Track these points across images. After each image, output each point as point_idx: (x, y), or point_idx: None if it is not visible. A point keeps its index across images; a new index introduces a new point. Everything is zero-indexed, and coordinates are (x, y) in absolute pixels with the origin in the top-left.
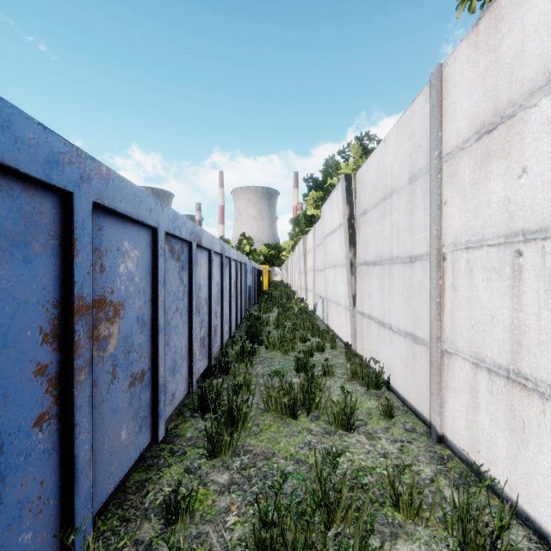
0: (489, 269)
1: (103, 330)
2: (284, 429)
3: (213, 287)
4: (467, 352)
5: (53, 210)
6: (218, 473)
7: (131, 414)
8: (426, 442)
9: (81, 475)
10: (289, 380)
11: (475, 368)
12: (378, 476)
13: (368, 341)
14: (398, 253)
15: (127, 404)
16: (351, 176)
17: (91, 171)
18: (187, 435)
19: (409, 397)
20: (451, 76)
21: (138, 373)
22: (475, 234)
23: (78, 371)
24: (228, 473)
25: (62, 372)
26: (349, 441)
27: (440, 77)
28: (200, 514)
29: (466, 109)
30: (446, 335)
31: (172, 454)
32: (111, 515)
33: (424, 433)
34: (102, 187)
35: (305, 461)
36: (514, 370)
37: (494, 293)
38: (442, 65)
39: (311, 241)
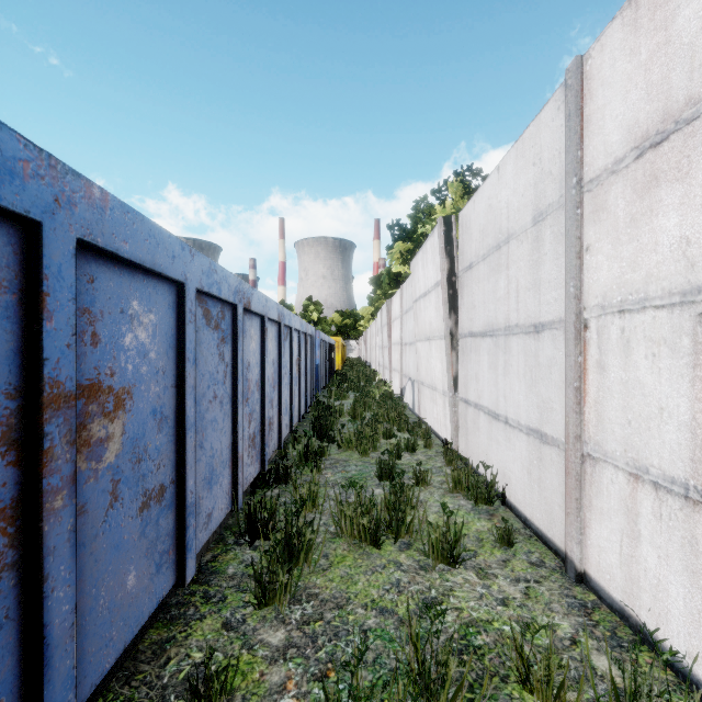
0: (656, 341)
1: (97, 430)
2: (363, 562)
3: (267, 366)
4: (620, 458)
5: (8, 248)
6: (269, 630)
7: (143, 549)
8: (561, 582)
9: (56, 652)
10: (370, 492)
11: (634, 482)
12: (496, 634)
13: (475, 438)
14: (517, 320)
15: (137, 535)
16: (452, 219)
17: (74, 193)
18: (228, 571)
19: (533, 516)
20: (597, 71)
21: (154, 489)
22: (634, 291)
23: (51, 495)
24: (284, 629)
25: (24, 497)
26: (453, 580)
27: (580, 74)
28: (241, 695)
29: (619, 116)
30: (589, 433)
31: (206, 599)
32: (113, 696)
33: (557, 568)
34: (92, 218)
35: (392, 610)
36: (696, 487)
37: (664, 375)
38: (583, 58)
39: (397, 306)
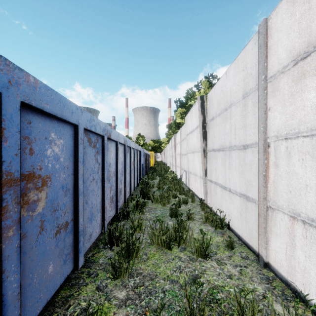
0: (304, 153)
1: (32, 196)
2: (163, 257)
3: (118, 164)
4: (286, 208)
5: None
6: (118, 291)
7: (57, 253)
8: (256, 267)
9: (9, 308)
10: (166, 223)
11: (293, 220)
12: (227, 293)
13: (215, 198)
14: (235, 143)
15: (54, 246)
16: (204, 97)
17: (19, 79)
18: (99, 261)
19: (243, 235)
20: (274, 25)
21: (62, 224)
22: (293, 129)
23: (6, 229)
24: (125, 290)
25: None
26: (205, 266)
27: (266, 26)
28: None
29: (285, 45)
30: (270, 196)
31: (89, 275)
32: None
33: (254, 260)
34: (29, 91)
35: (177, 281)
36: None
37: (308, 169)
38: (267, 19)
39: (178, 137)
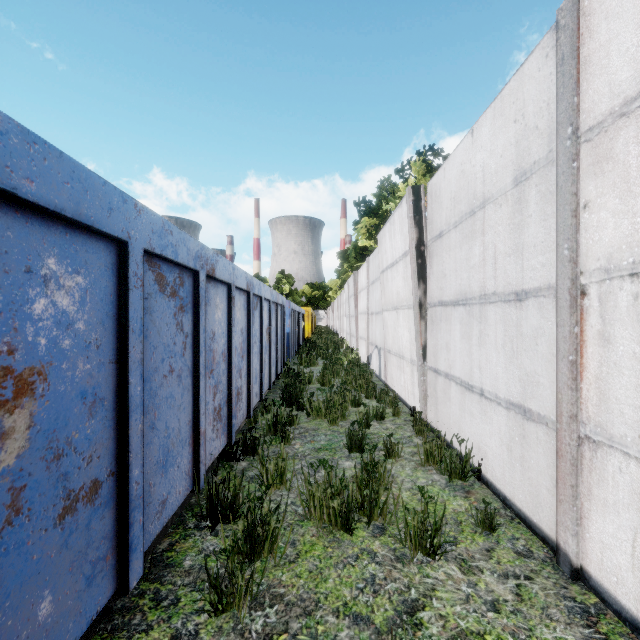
0: None
1: None
2: (333, 551)
3: (234, 335)
4: (633, 445)
5: None
6: None
7: (65, 564)
8: (554, 579)
9: None
10: (339, 465)
11: None
12: None
13: (446, 408)
14: (495, 288)
15: (56, 549)
16: (420, 189)
17: None
18: (185, 563)
19: (515, 496)
20: (598, 3)
21: (83, 487)
22: None
23: None
24: None
25: None
26: (434, 575)
27: (576, 10)
28: None
29: (631, 48)
30: (587, 413)
31: (156, 603)
32: None
33: (547, 560)
34: None
35: (368, 618)
36: None
37: None
38: None
39: (363, 278)
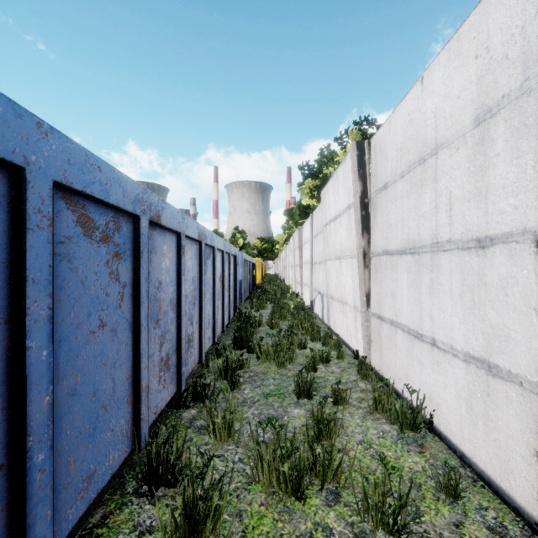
0: None
1: None
2: (284, 527)
3: (184, 284)
4: None
5: None
6: None
7: None
8: None
9: None
10: (288, 413)
11: None
12: None
13: (391, 354)
14: (450, 235)
15: None
16: (364, 144)
17: None
18: None
19: (476, 456)
20: None
21: None
22: None
23: None
24: None
25: None
26: None
27: None
28: None
29: None
30: None
31: None
32: None
33: None
34: None
35: None
36: None
37: None
38: None
39: (307, 231)
